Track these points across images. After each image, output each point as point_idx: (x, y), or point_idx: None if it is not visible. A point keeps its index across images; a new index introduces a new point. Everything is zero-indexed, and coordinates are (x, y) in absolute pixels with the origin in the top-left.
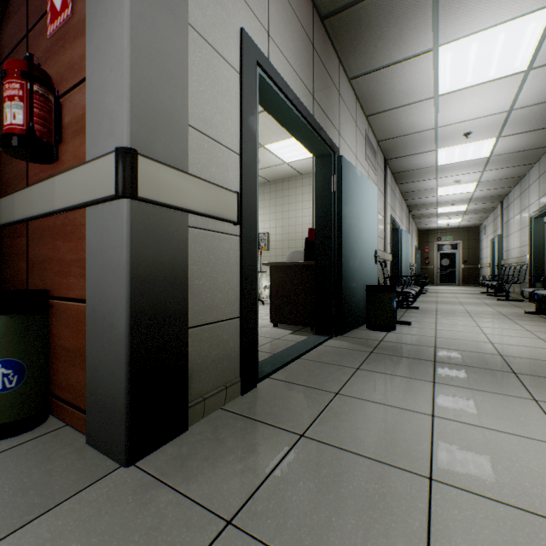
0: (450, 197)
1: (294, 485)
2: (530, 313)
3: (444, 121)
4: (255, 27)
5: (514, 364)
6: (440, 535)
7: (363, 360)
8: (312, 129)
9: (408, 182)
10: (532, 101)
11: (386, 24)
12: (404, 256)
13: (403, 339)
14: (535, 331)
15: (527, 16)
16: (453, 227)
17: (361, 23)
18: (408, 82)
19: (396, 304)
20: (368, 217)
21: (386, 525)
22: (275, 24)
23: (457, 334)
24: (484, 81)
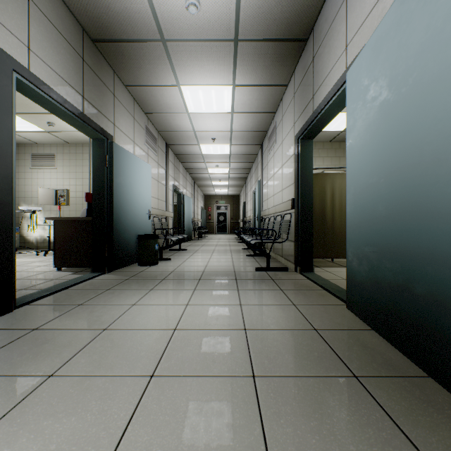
0: (217, 175)
1: (13, 350)
2: (244, 249)
3: (198, 128)
4: (13, 42)
5: (205, 275)
6: (90, 346)
7: (117, 284)
8: (82, 120)
9: (188, 162)
10: (240, 129)
11: (143, 61)
12: (187, 214)
13: (156, 269)
14: (235, 258)
15: (222, 86)
16: (225, 195)
17: (125, 54)
18: (168, 99)
19: (162, 247)
20: (141, 187)
21: (63, 350)
22: (38, 41)
23: (193, 263)
24: (212, 112)
